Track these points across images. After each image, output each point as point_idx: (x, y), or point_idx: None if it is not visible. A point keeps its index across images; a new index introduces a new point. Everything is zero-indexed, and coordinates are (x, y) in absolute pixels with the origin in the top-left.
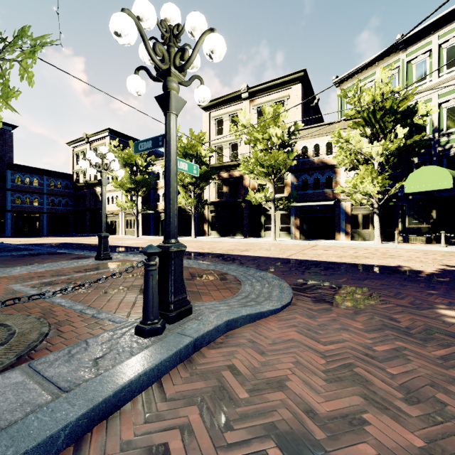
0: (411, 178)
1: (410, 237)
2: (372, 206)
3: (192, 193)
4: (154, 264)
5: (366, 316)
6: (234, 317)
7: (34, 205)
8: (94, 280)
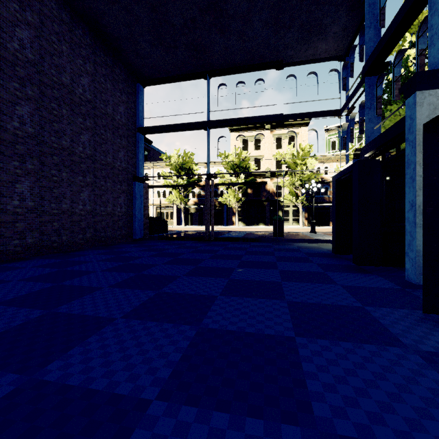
0: None
1: None
2: None
3: (236, 193)
4: None
5: None
6: None
7: None
8: None
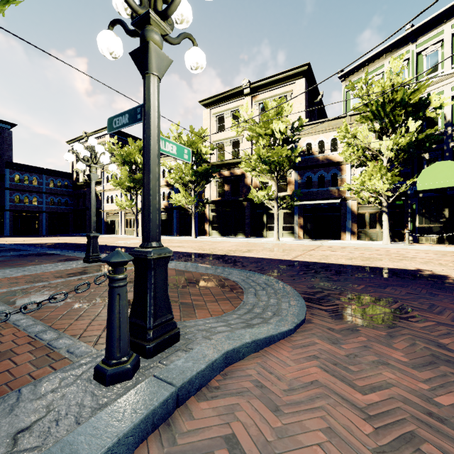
0: (424, 174)
1: (420, 237)
2: (380, 205)
3: (192, 191)
4: (122, 278)
5: (405, 340)
6: (236, 346)
7: (33, 204)
8: (73, 288)
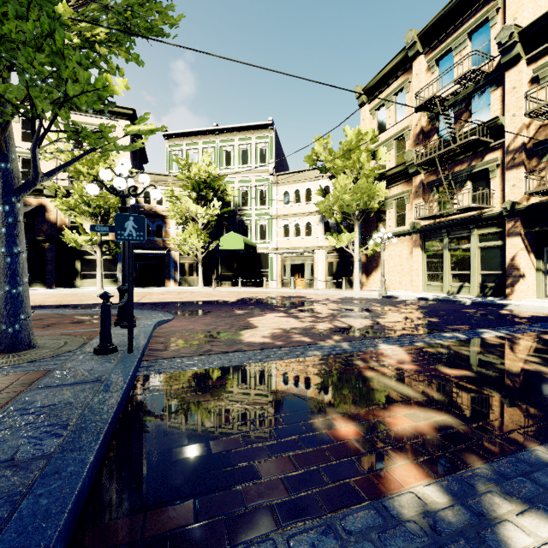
0: (223, 239)
1: (222, 282)
2: (196, 257)
3: None
4: None
5: (210, 316)
6: (160, 320)
7: None
8: None
